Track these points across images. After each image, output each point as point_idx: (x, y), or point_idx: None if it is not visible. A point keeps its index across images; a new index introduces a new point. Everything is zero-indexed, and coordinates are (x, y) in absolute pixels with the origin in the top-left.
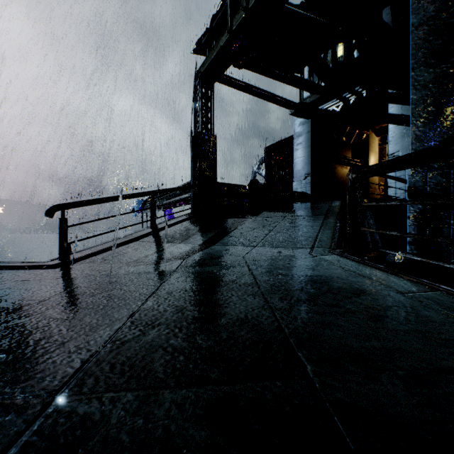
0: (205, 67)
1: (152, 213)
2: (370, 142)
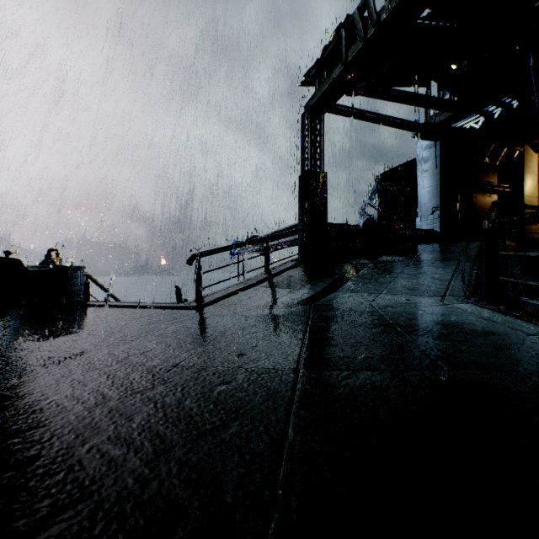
0: (314, 101)
1: (267, 259)
2: (525, 161)
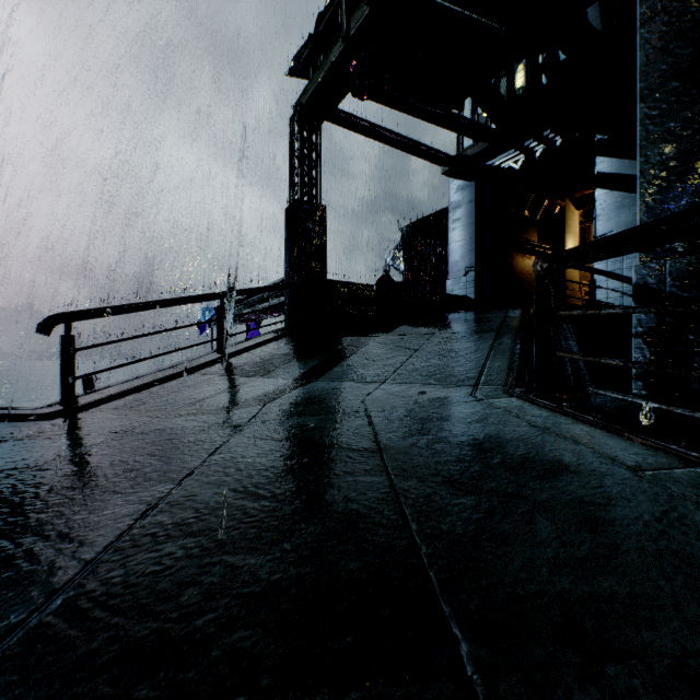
0: (307, 97)
1: (220, 329)
2: (567, 219)
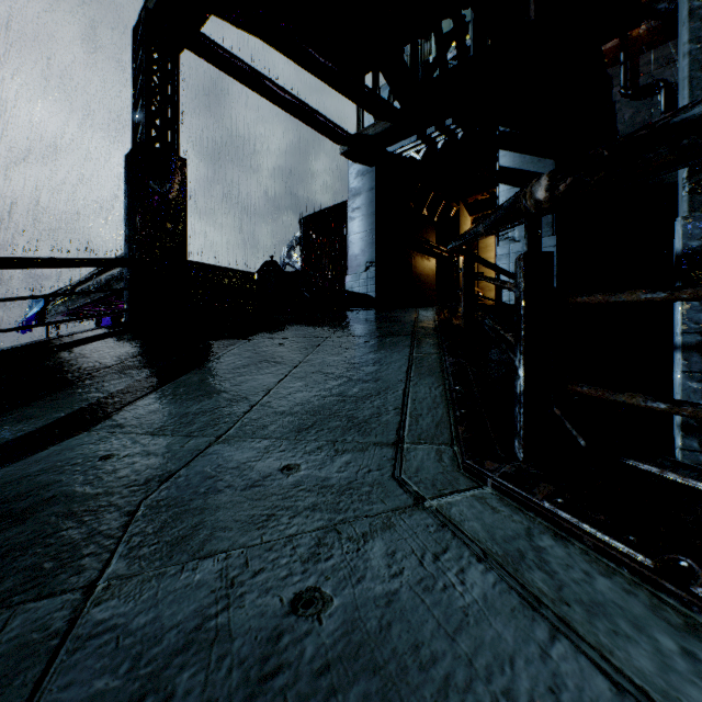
0: None
1: None
2: (461, 223)
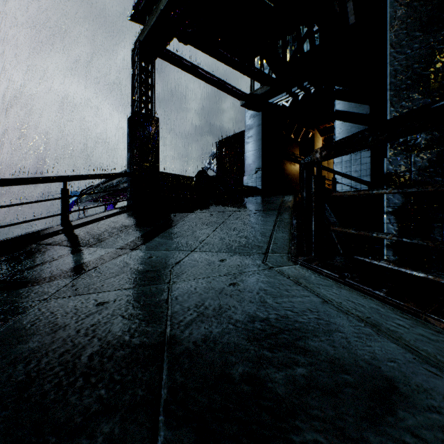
0: (144, 36)
1: (64, 206)
2: (315, 141)
